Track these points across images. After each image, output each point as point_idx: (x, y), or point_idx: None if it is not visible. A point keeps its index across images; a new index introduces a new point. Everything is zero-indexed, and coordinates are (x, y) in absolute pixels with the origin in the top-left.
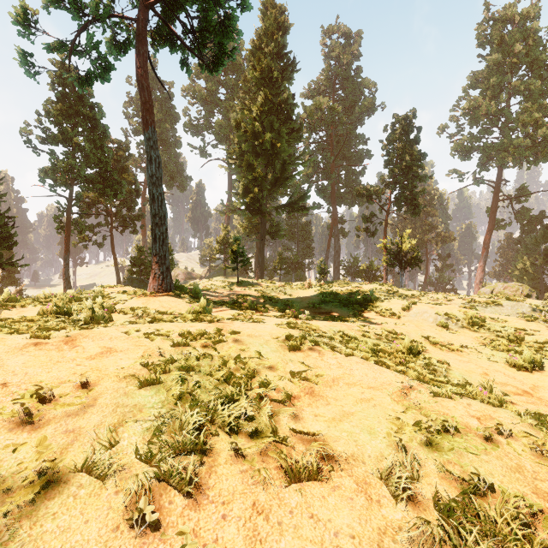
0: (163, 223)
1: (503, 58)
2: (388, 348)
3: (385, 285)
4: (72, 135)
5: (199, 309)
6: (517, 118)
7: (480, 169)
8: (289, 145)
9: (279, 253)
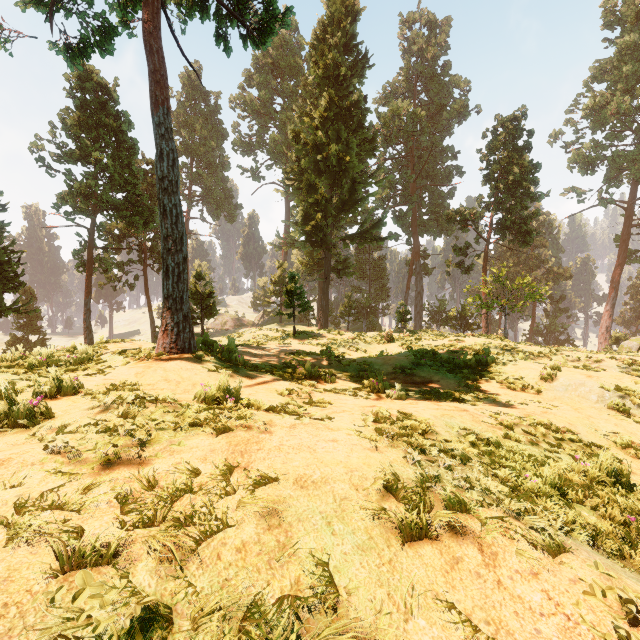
0: (180, 250)
1: None
2: (566, 470)
3: (495, 338)
4: (92, 151)
5: (215, 392)
6: None
7: (609, 186)
8: (360, 160)
9: (347, 296)
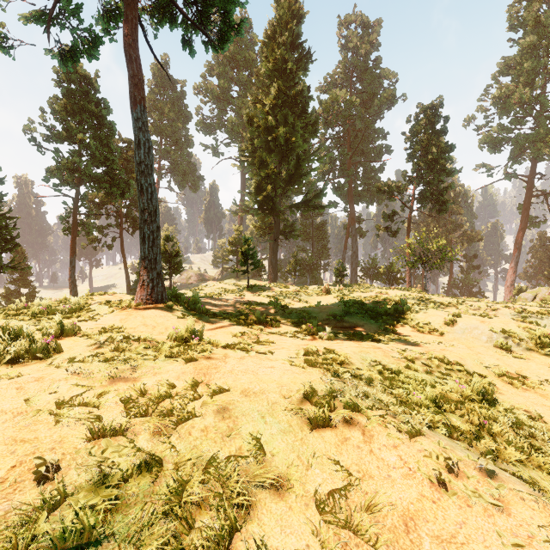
0: (154, 220)
1: (539, 41)
2: (448, 391)
3: (414, 290)
4: (76, 132)
5: (183, 333)
6: None
7: (512, 163)
8: (304, 140)
9: (293, 255)
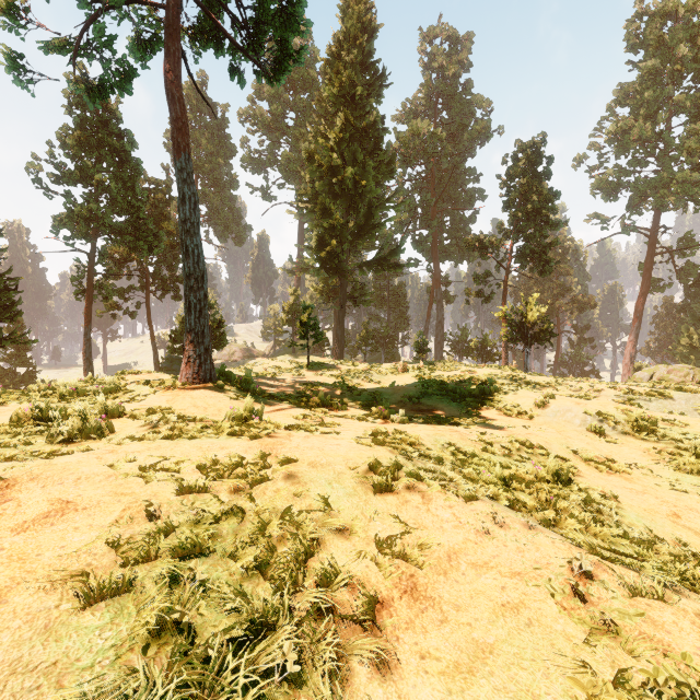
0: (201, 287)
1: (662, 65)
2: (523, 473)
3: (507, 369)
4: (93, 172)
5: (242, 413)
6: (681, 144)
7: (631, 213)
8: (378, 183)
9: (364, 325)
